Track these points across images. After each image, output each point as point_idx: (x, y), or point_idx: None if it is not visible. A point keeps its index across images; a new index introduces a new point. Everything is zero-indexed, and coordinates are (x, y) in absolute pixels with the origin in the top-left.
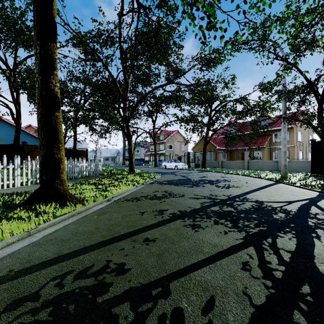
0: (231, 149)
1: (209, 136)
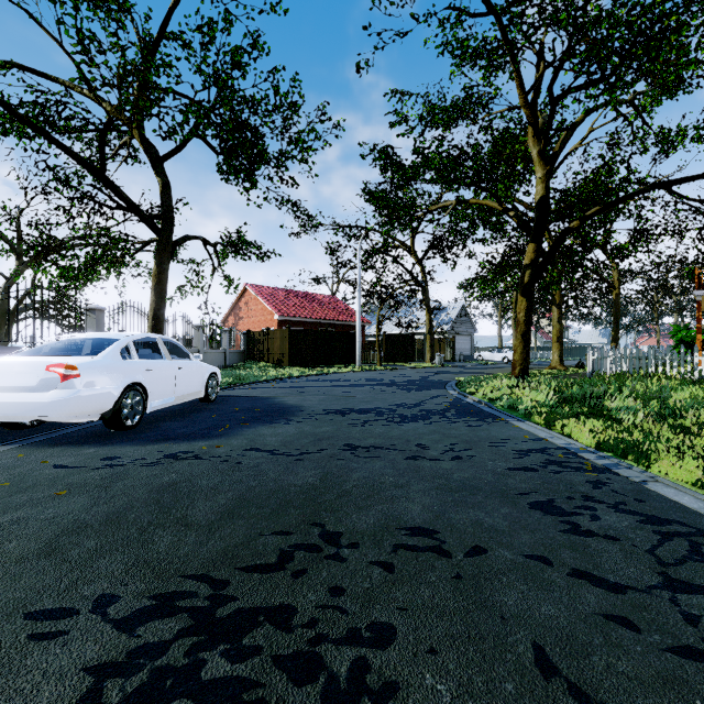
0: None
1: None
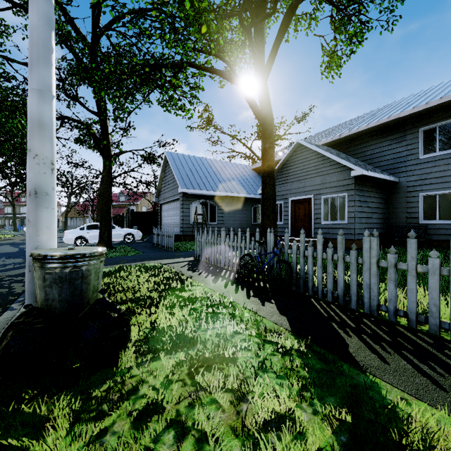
0: None
1: (78, 204)
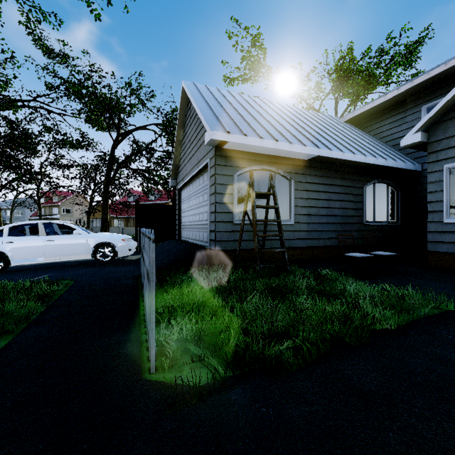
0: (127, 217)
1: None
